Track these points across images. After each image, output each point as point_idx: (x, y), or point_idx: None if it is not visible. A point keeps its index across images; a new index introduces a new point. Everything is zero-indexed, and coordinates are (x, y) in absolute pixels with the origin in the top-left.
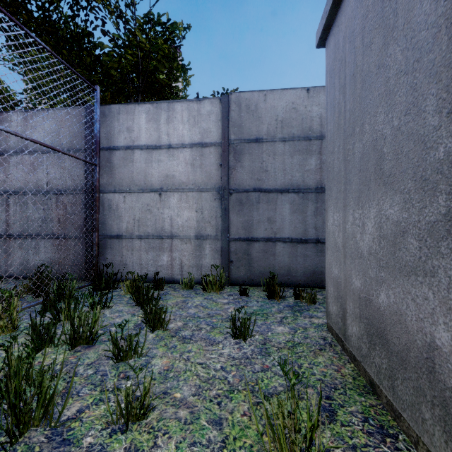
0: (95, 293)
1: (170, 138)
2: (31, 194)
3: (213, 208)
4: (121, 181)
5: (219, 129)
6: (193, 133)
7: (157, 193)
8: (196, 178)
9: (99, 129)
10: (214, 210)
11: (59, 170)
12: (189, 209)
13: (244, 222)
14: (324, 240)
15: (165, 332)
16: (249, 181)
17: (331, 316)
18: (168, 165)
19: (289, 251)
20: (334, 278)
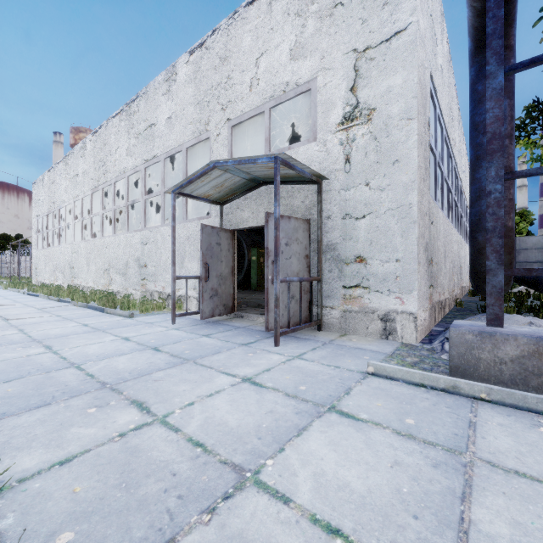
0: None
1: None
2: None
3: None
4: None
5: None
6: None
7: None
8: None
9: None
10: None
11: None
12: None
13: None
14: None
15: None
16: (523, 260)
17: None
18: None
19: None
20: None
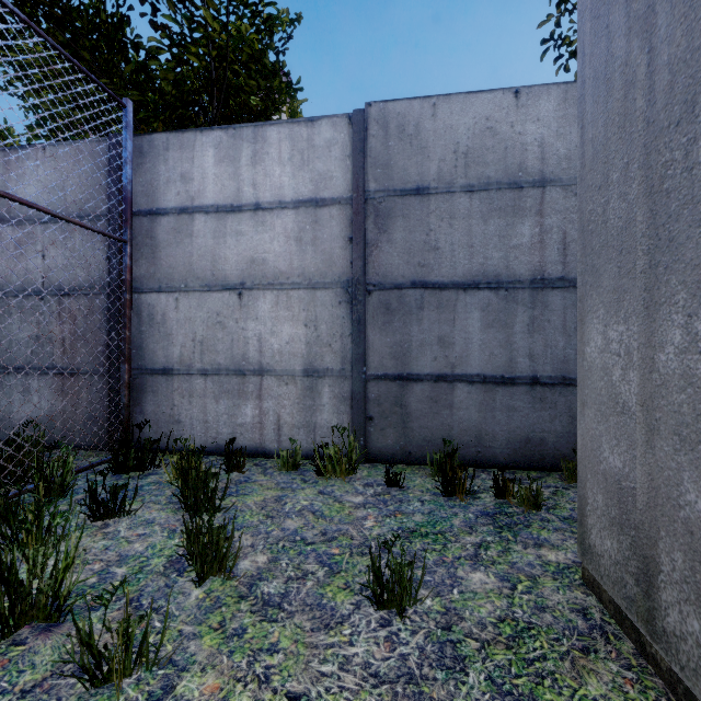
0: (116, 477)
1: (258, 191)
2: (16, 296)
3: (337, 320)
4: (171, 270)
5: (348, 173)
6: (300, 181)
7: (235, 292)
8: (306, 264)
9: (131, 177)
10: (338, 323)
11: (64, 253)
12: (293, 321)
13: (393, 346)
14: (547, 379)
15: (227, 585)
16: (404, 268)
17: (598, 558)
18: (254, 241)
19: (479, 400)
20: (608, 475)
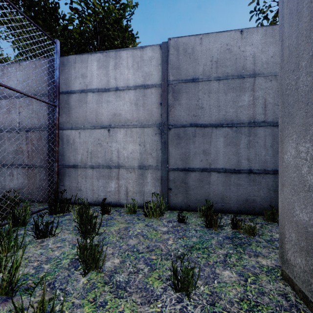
0: (50, 216)
1: (117, 81)
2: (7, 131)
3: (154, 142)
4: (77, 119)
5: (160, 72)
6: (137, 76)
7: (106, 129)
8: (139, 115)
9: (58, 76)
10: (155, 144)
11: (28, 111)
12: (133, 143)
13: (181, 154)
14: (256, 171)
15: (99, 276)
16: (186, 117)
17: (292, 267)
18: (115, 105)
19: (223, 181)
20: (299, 224)
